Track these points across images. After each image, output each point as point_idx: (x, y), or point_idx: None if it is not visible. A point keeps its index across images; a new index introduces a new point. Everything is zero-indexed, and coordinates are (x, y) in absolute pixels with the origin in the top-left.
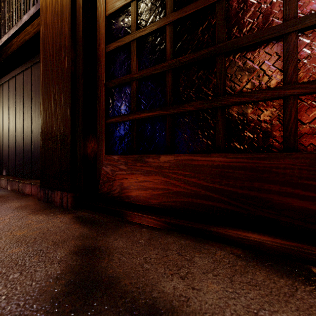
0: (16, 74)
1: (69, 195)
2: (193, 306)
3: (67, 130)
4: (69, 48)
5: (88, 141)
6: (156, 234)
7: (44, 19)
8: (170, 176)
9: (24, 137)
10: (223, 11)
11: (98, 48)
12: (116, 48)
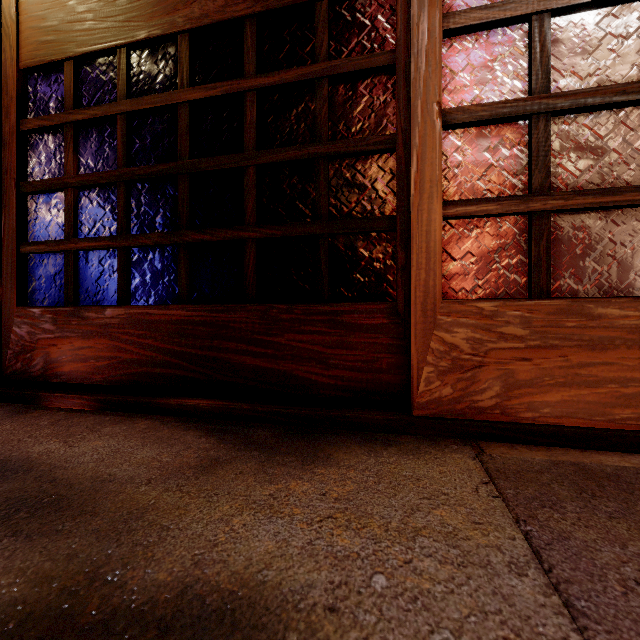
0: None
1: None
2: (55, 455)
3: None
4: None
5: None
6: (77, 416)
7: None
8: (119, 337)
9: None
10: (187, 118)
11: (6, 120)
12: (39, 128)
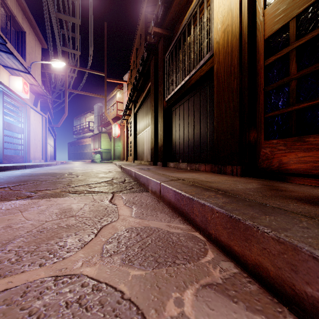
0: (189, 98)
1: (238, 167)
2: None
3: (236, 126)
4: (238, 73)
5: (251, 132)
6: None
7: (217, 59)
8: None
9: (195, 137)
10: None
11: (258, 64)
12: (274, 60)
